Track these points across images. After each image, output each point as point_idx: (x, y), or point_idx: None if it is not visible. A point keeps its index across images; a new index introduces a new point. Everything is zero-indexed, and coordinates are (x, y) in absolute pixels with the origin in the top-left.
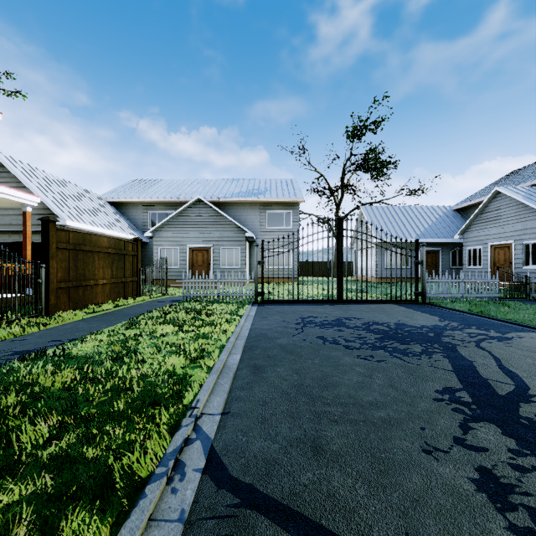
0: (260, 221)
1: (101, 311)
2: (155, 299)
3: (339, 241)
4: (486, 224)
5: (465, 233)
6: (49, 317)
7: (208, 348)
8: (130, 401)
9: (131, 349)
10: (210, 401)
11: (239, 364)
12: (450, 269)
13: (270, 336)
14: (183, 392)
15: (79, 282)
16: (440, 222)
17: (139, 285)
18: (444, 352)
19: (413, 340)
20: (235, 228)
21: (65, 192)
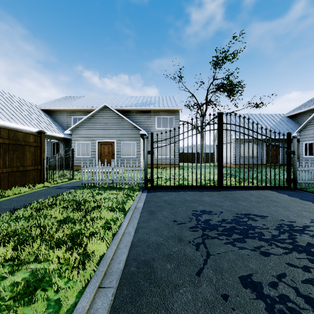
0: (151, 123)
1: None
2: (58, 184)
3: (220, 134)
4: None
5: (301, 131)
6: None
7: None
8: None
9: None
10: None
11: None
12: None
13: (160, 274)
14: None
15: None
16: (278, 124)
17: (43, 172)
18: None
19: None
20: (132, 127)
21: None
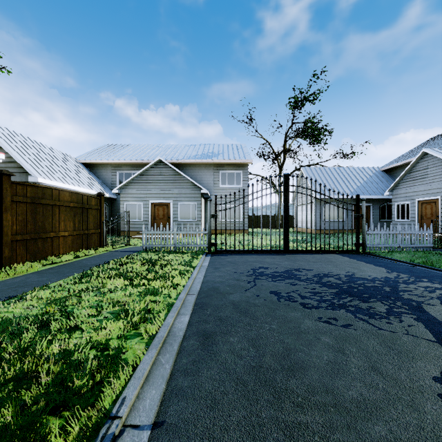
0: (214, 180)
1: (61, 262)
2: (117, 249)
3: (286, 196)
4: (413, 182)
5: (394, 190)
6: (1, 270)
7: (155, 308)
8: (30, 402)
9: (70, 310)
10: (141, 398)
11: (187, 330)
12: (380, 222)
13: (222, 290)
14: (102, 390)
15: (38, 234)
16: (370, 181)
17: (102, 236)
18: (412, 312)
19: (371, 296)
20: (192, 185)
21: (40, 153)
